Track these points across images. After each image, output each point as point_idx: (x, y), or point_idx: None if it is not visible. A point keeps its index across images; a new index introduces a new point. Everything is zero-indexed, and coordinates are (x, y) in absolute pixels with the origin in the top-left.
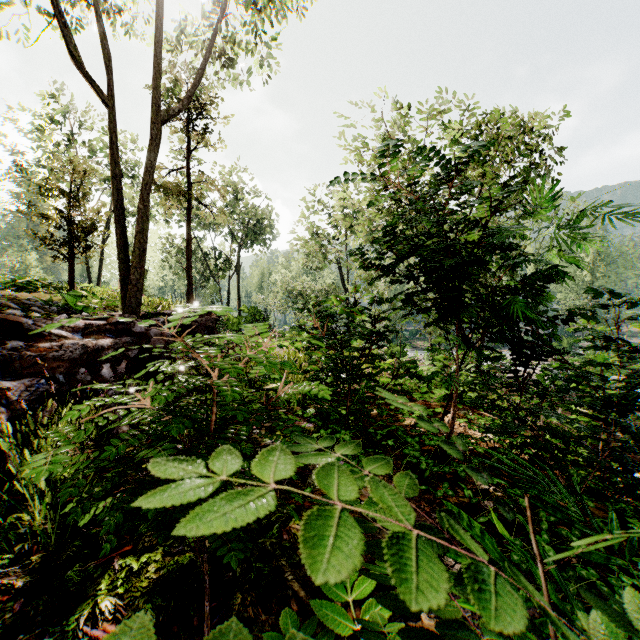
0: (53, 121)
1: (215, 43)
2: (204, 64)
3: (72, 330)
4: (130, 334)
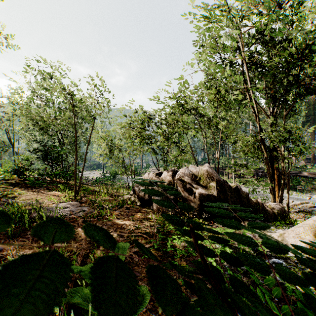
0: None
1: None
2: None
3: None
4: None
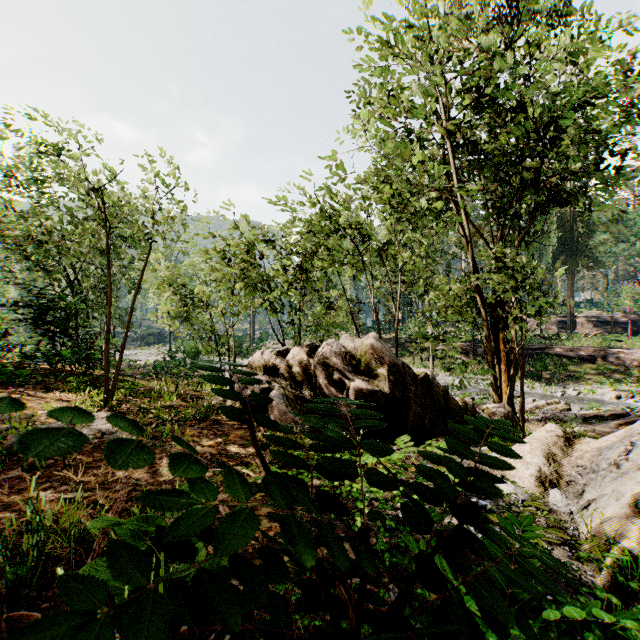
0: None
1: None
2: None
3: None
4: None
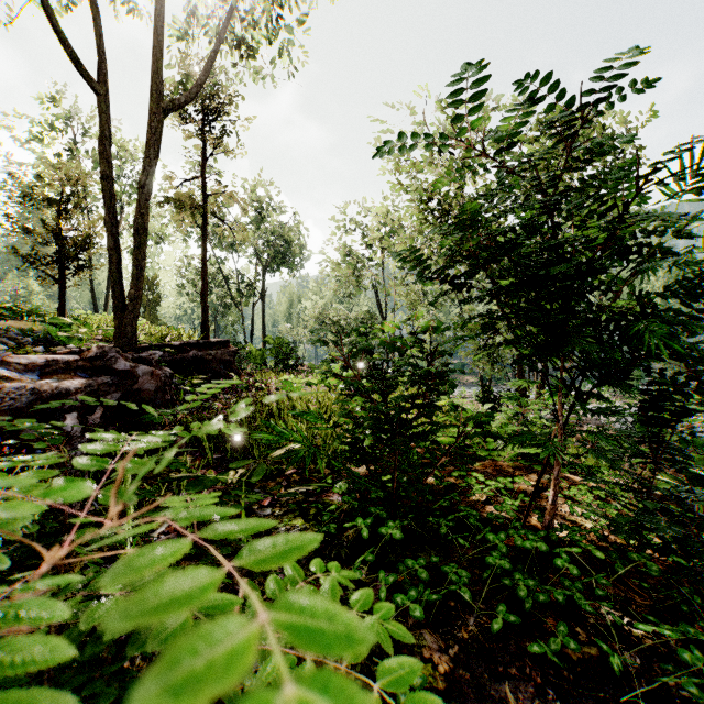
0: (53, 127)
1: (232, 28)
2: (216, 47)
3: (25, 368)
4: (111, 372)
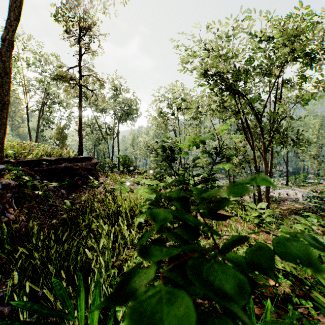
0: None
1: None
2: None
3: None
4: None
